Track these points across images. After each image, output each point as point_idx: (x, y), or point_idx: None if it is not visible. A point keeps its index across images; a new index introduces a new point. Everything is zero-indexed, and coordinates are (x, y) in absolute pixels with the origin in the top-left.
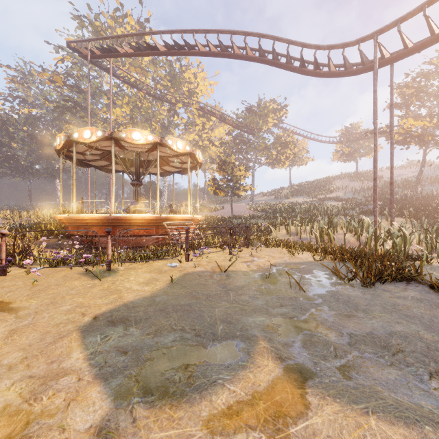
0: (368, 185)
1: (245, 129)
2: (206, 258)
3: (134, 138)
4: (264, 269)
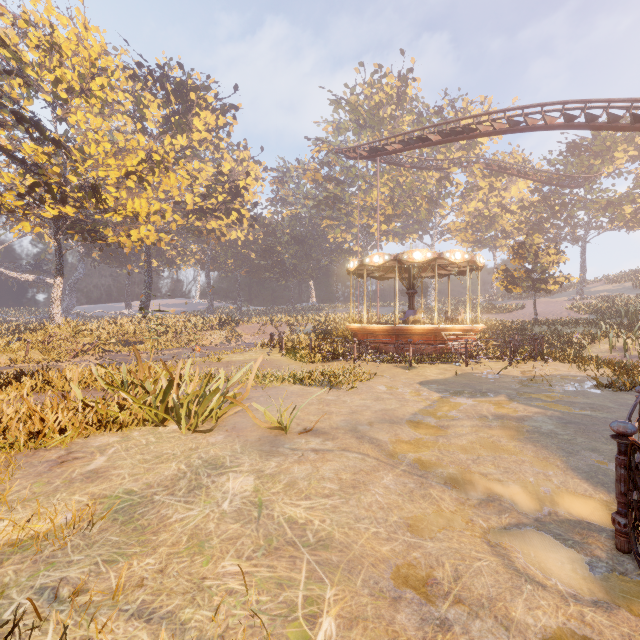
0: None
1: (565, 183)
2: (483, 366)
3: (415, 258)
4: (535, 377)
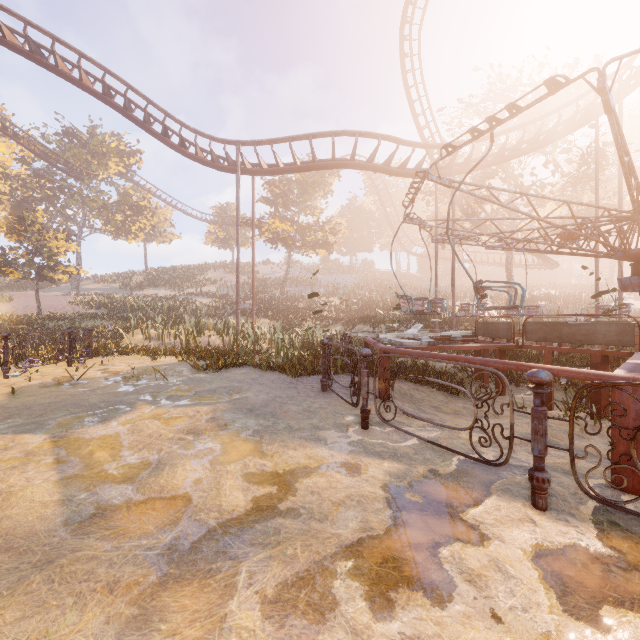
0: (244, 281)
1: (64, 167)
2: (35, 372)
3: None
4: (125, 374)
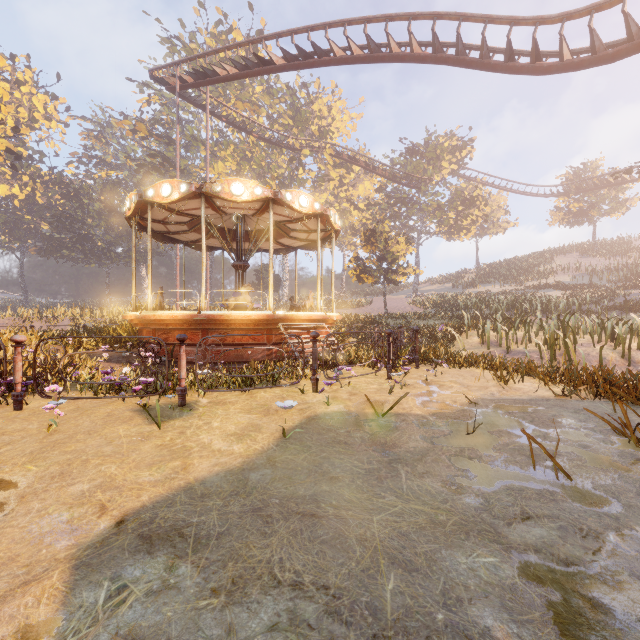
0: (617, 262)
1: (406, 182)
2: (347, 385)
3: (234, 193)
4: (457, 413)
